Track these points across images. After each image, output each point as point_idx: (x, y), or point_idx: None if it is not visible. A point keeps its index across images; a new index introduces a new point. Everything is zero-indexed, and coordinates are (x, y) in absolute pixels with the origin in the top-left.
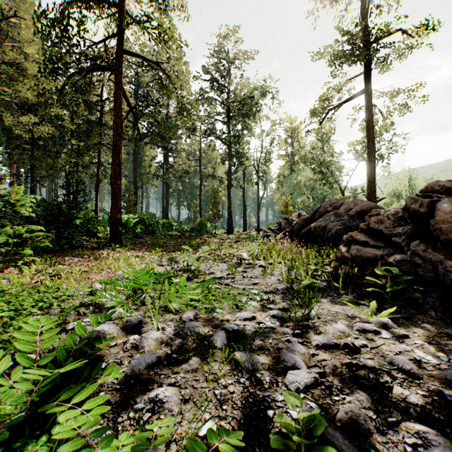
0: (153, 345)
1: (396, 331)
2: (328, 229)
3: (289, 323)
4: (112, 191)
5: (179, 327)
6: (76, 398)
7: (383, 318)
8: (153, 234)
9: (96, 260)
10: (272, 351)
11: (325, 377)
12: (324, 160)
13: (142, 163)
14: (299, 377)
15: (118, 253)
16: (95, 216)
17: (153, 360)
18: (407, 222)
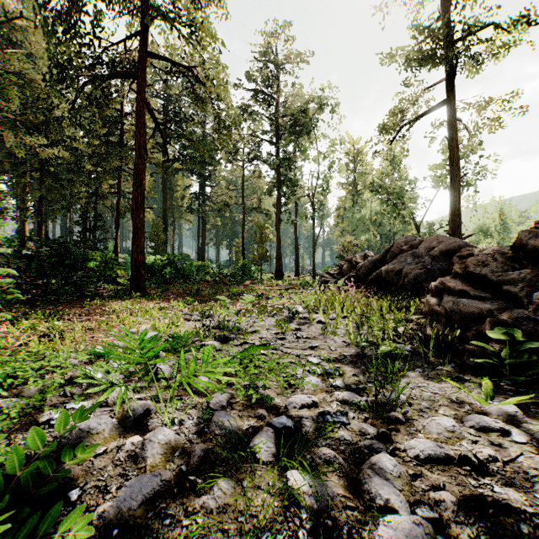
0: (161, 454)
1: (532, 429)
2: (403, 274)
3: (368, 414)
4: (133, 227)
5: (204, 419)
6: None
7: (508, 407)
8: (186, 279)
9: (108, 314)
10: (346, 467)
11: (443, 528)
12: (395, 189)
13: (173, 194)
14: (402, 534)
15: (138, 303)
16: (114, 257)
17: (155, 488)
18: (523, 265)
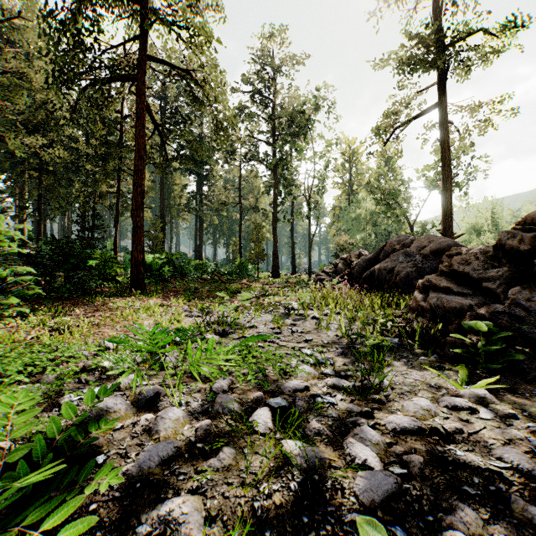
0: (172, 428)
1: (498, 408)
2: (395, 272)
3: (354, 396)
4: (133, 226)
5: (208, 401)
6: (49, 521)
7: (479, 390)
8: (184, 277)
9: (111, 310)
10: (333, 438)
11: (410, 481)
12: (389, 189)
13: (171, 193)
14: (375, 483)
15: (139, 300)
16: (114, 256)
17: (169, 453)
18: (502, 263)
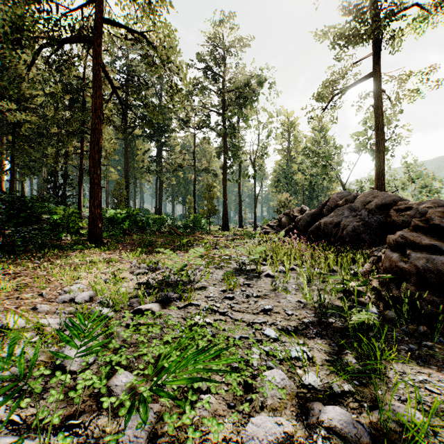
0: None
1: None
2: (342, 226)
3: None
4: (91, 182)
5: None
6: None
7: None
8: (144, 230)
9: (51, 267)
10: None
11: None
12: (325, 152)
13: (135, 157)
14: None
15: (89, 255)
16: (76, 211)
17: None
18: None
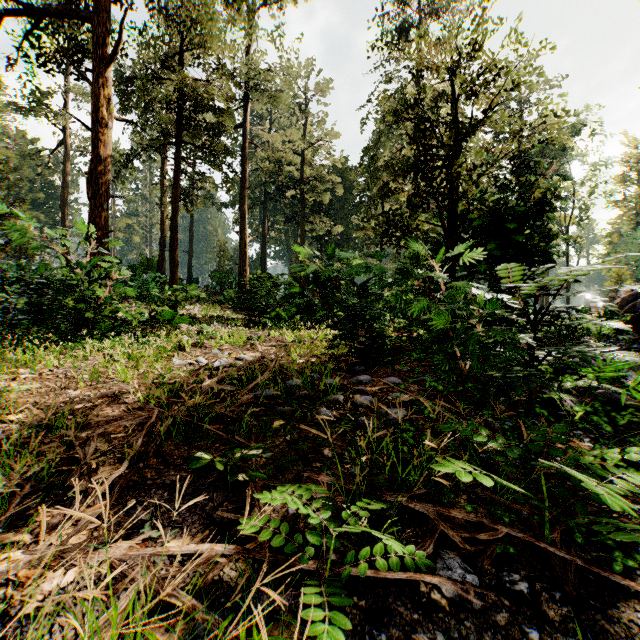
0: None
1: None
2: None
3: None
4: None
5: None
6: None
7: None
8: None
9: None
10: None
11: None
12: None
13: None
14: None
15: None
16: None
17: None
18: None
